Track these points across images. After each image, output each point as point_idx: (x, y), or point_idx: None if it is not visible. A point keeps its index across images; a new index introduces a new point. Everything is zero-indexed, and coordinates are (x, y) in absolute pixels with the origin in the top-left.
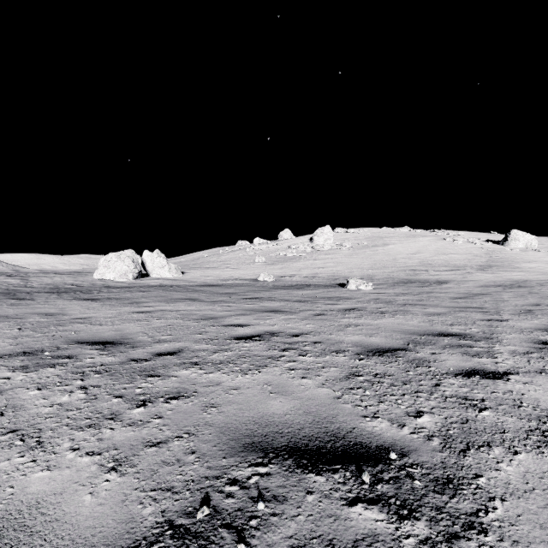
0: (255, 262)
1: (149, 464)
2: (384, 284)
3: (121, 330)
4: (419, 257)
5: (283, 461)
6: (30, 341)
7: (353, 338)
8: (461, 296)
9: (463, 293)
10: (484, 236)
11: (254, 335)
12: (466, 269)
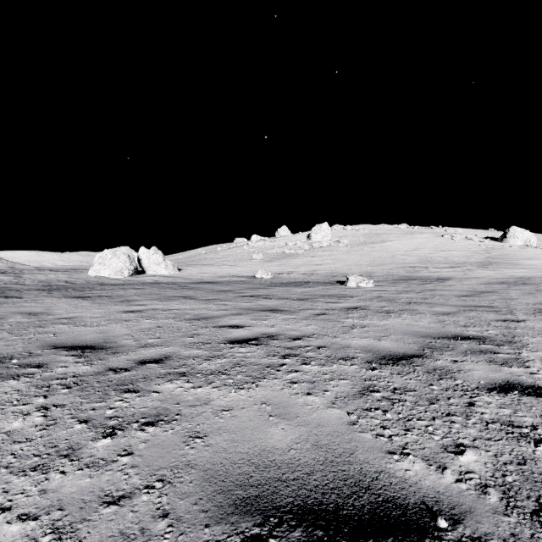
0: (253, 259)
1: (101, 538)
2: (385, 281)
3: (105, 331)
4: (417, 254)
5: (290, 531)
6: (2, 345)
7: (360, 342)
8: (467, 294)
9: (468, 290)
10: (482, 233)
11: (251, 338)
12: (466, 266)
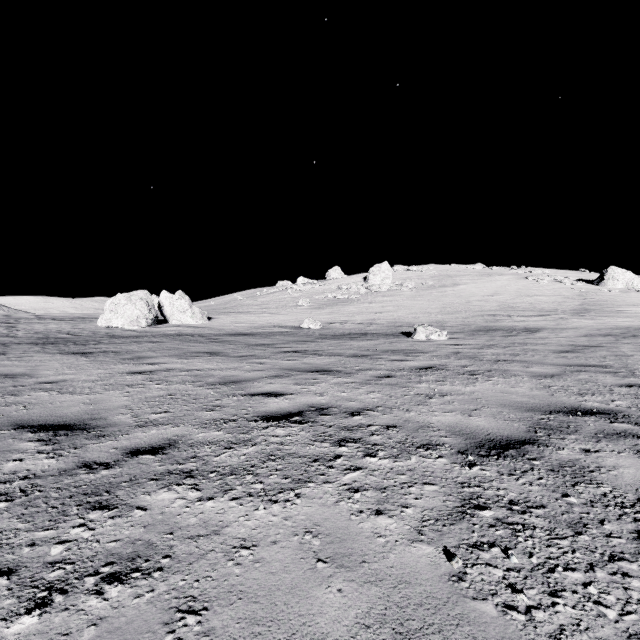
0: (298, 305)
1: None
2: (460, 333)
3: (97, 402)
4: (497, 299)
5: None
6: None
7: (444, 419)
8: (567, 349)
9: (567, 344)
10: (573, 275)
11: (293, 412)
12: (557, 314)
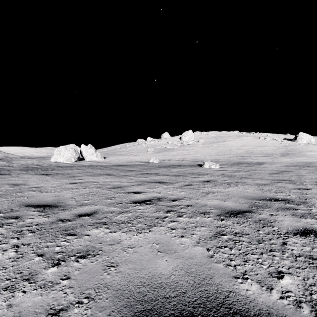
0: (148, 151)
1: None
2: (226, 165)
3: (58, 196)
4: (244, 148)
5: None
6: None
7: (213, 202)
8: (275, 172)
9: (275, 170)
10: (282, 136)
11: (146, 200)
12: (273, 155)
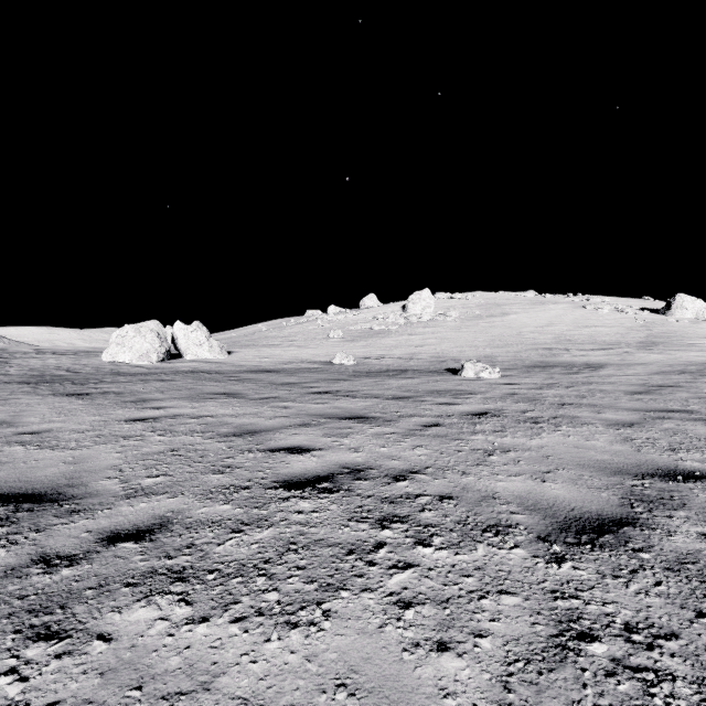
0: (329, 338)
1: None
2: (514, 370)
3: (81, 460)
4: (552, 331)
5: None
6: None
7: (511, 486)
8: (640, 390)
9: (638, 384)
10: (636, 303)
11: (322, 475)
12: (621, 347)
